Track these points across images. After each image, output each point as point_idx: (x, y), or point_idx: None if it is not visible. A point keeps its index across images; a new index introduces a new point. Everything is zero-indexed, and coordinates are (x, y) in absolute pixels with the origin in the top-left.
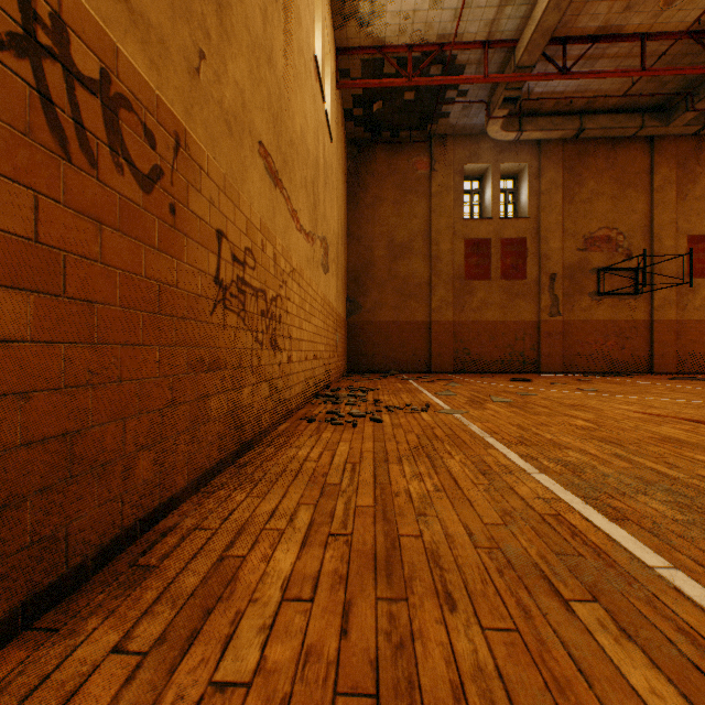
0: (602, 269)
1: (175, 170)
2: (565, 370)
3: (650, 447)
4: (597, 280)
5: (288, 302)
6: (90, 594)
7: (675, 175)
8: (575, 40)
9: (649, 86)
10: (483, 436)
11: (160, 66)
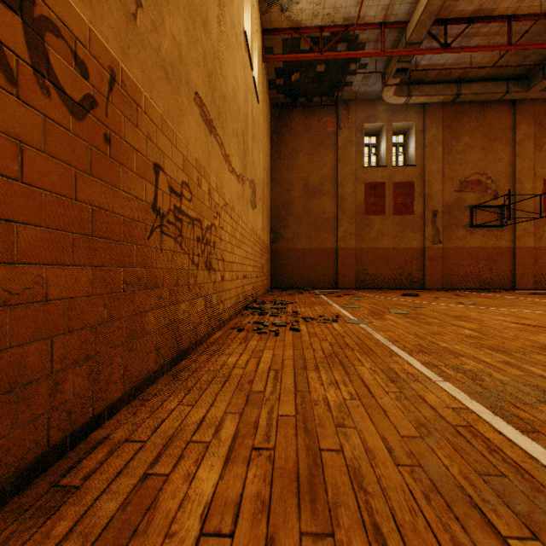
0: (474, 206)
1: (110, 102)
2: (445, 287)
3: (534, 355)
4: (470, 215)
5: (221, 230)
6: (1, 524)
7: (533, 131)
8: (454, 21)
9: (513, 59)
10: (387, 344)
11: (93, 2)
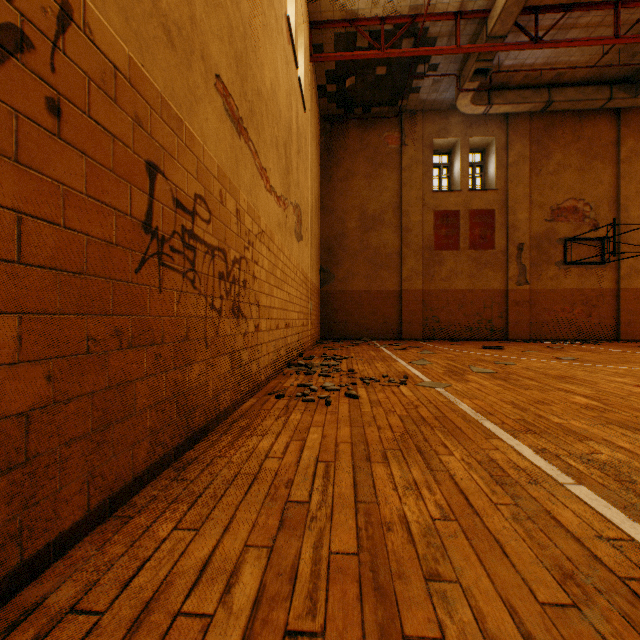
0: (569, 239)
1: (60, 50)
2: (532, 337)
3: None
4: (564, 250)
5: (255, 266)
6: None
7: None
8: (548, 9)
9: (619, 57)
10: (477, 419)
11: None
